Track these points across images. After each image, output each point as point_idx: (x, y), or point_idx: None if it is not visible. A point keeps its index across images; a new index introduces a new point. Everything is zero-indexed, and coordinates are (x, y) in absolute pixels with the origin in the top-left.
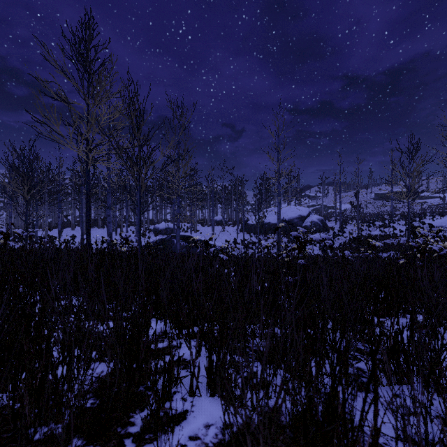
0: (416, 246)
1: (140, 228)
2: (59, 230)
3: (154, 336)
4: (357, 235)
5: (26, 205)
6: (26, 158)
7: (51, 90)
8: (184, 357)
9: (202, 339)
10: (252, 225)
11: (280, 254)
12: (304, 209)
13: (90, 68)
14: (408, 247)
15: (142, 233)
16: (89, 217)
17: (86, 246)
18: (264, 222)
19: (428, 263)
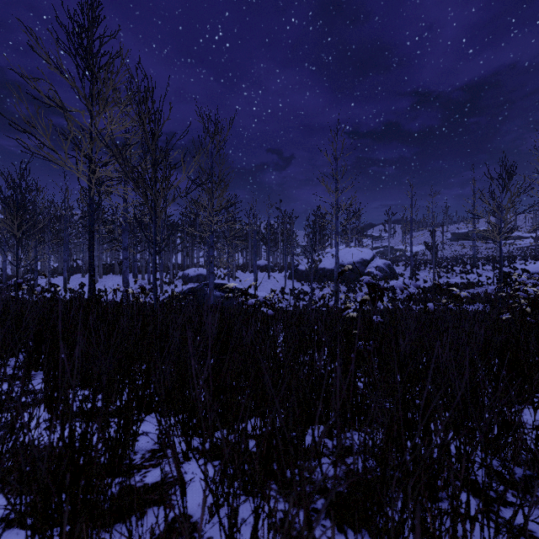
0: (526, 297)
1: (155, 272)
2: (64, 277)
3: (146, 453)
4: (432, 283)
5: (17, 245)
6: (17, 184)
7: (40, 91)
8: (189, 512)
9: (223, 475)
10: (303, 272)
11: (346, 308)
12: (367, 251)
13: (94, 65)
14: (501, 298)
15: (169, 281)
16: (93, 259)
17: (89, 296)
18: (318, 267)
19: (535, 319)
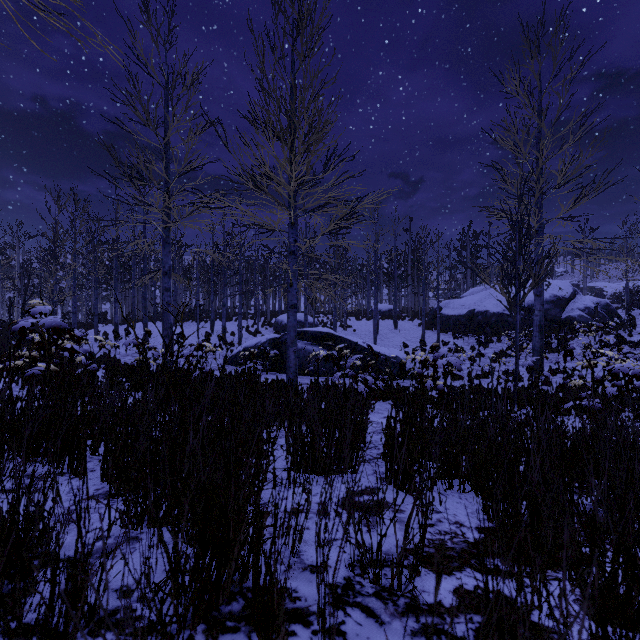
0: None
1: None
2: (115, 323)
3: None
4: None
5: None
6: None
7: None
8: None
9: None
10: (450, 318)
11: None
12: (561, 284)
13: None
14: None
15: (255, 330)
16: None
17: None
18: (474, 311)
19: None
